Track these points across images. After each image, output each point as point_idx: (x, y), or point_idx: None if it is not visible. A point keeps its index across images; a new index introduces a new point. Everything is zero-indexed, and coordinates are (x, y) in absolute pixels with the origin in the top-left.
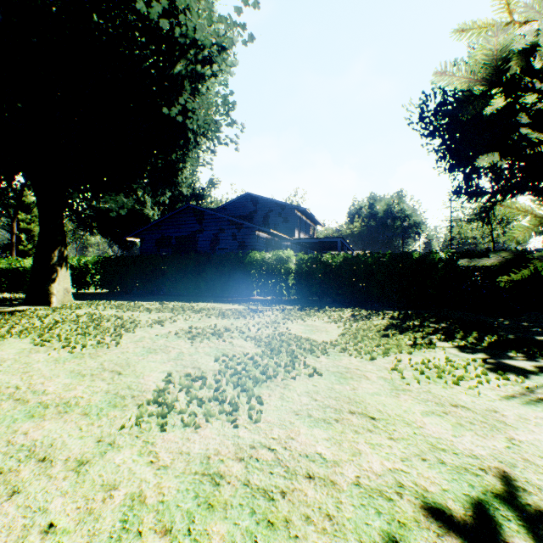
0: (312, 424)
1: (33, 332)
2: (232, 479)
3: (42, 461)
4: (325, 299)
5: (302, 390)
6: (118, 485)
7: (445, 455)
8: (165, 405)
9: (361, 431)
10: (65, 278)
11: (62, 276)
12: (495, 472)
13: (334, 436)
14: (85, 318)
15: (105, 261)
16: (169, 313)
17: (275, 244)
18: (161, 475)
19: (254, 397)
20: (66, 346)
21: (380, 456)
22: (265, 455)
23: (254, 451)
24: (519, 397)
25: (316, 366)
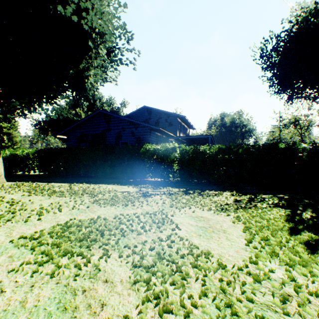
0: None
1: None
2: None
3: None
4: (202, 181)
5: None
6: None
7: None
8: None
9: None
10: None
11: None
12: None
13: None
14: None
15: (40, 152)
16: (67, 197)
17: (163, 140)
18: None
19: None
20: None
21: None
22: None
23: None
24: None
25: None
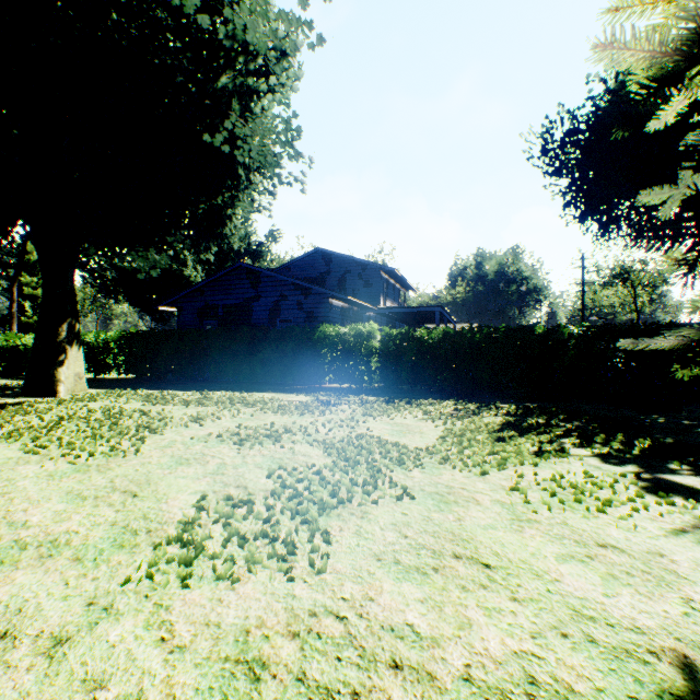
0: (400, 576)
1: (27, 433)
2: (279, 670)
3: (1, 638)
4: (419, 388)
5: (387, 521)
6: (107, 681)
7: (596, 627)
8: (192, 545)
9: (471, 587)
10: (77, 360)
11: (72, 357)
12: (671, 657)
13: (432, 595)
14: (99, 414)
15: (131, 338)
16: (212, 407)
17: (353, 315)
18: (174, 663)
19: (318, 532)
20: (67, 454)
21: (500, 630)
22: (331, 627)
23: (314, 621)
24: (692, 532)
25: (406, 483)
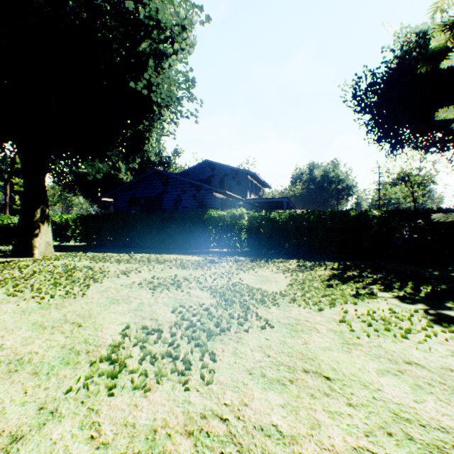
0: (266, 386)
1: (10, 282)
2: None
3: None
4: (273, 251)
5: (255, 345)
6: None
7: (412, 427)
8: (117, 362)
9: (318, 395)
10: (47, 233)
11: (44, 231)
12: None
13: (290, 402)
14: (60, 269)
15: (83, 218)
16: (136, 264)
17: (229, 204)
18: None
19: (207, 353)
20: (36, 296)
21: (341, 430)
22: (217, 427)
23: (204, 423)
24: None
25: (267, 317)
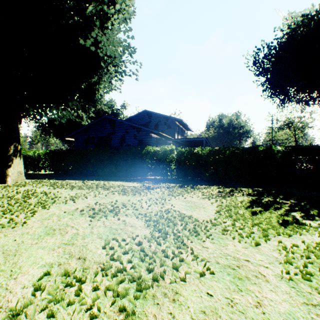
0: None
1: None
2: None
3: None
4: (196, 179)
5: (196, 307)
6: None
7: None
8: None
9: None
10: (19, 164)
11: (16, 163)
12: None
13: None
14: (21, 194)
15: (51, 153)
16: (85, 190)
17: (162, 142)
18: None
19: None
20: None
21: None
22: None
23: None
24: None
25: (203, 255)
